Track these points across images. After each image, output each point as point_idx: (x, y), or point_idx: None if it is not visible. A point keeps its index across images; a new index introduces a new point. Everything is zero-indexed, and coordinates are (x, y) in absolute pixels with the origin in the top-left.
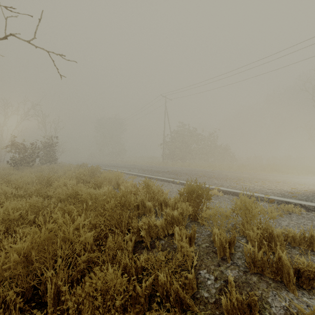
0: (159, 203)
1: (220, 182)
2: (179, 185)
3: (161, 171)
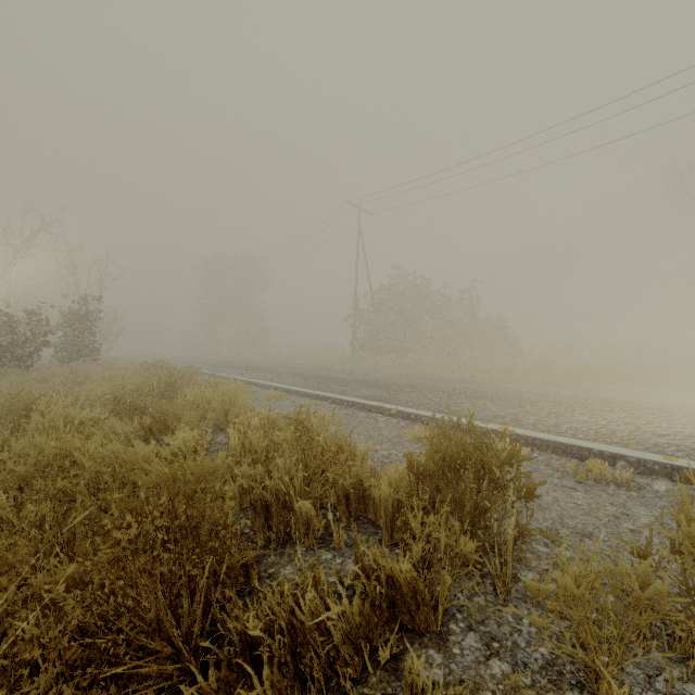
0: (341, 495)
1: (509, 411)
2: (397, 419)
3: (348, 379)
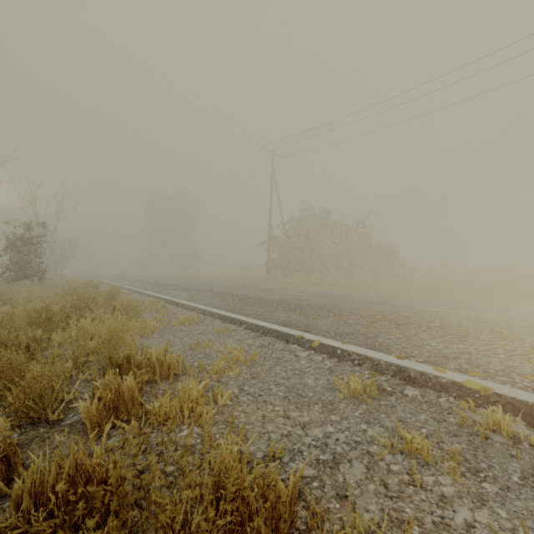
0: None
1: (454, 347)
2: (320, 355)
3: (263, 299)
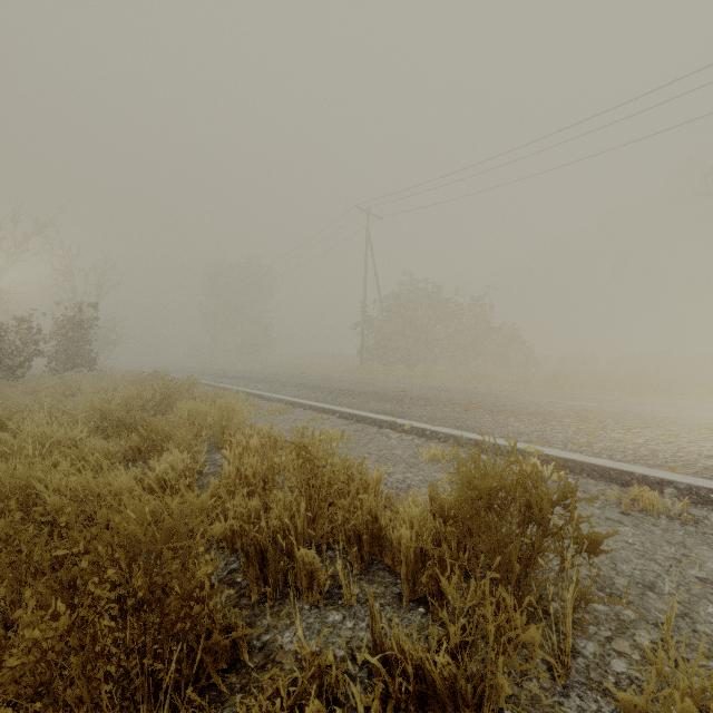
0: (352, 535)
1: (533, 427)
2: (411, 435)
3: (357, 390)
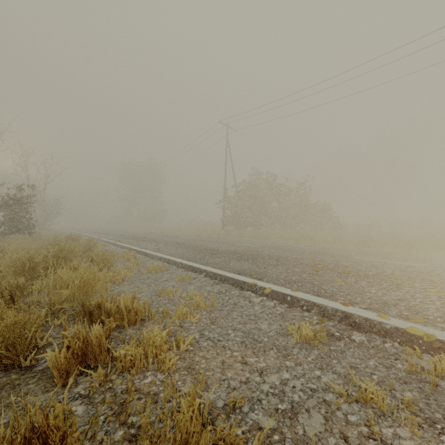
0: None
1: (392, 294)
2: (272, 301)
3: (220, 249)
